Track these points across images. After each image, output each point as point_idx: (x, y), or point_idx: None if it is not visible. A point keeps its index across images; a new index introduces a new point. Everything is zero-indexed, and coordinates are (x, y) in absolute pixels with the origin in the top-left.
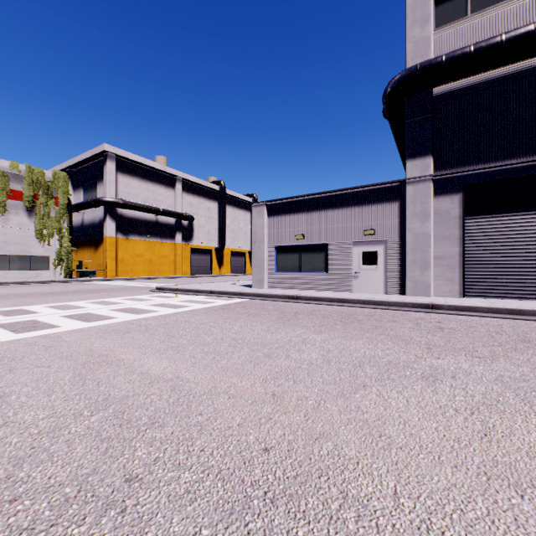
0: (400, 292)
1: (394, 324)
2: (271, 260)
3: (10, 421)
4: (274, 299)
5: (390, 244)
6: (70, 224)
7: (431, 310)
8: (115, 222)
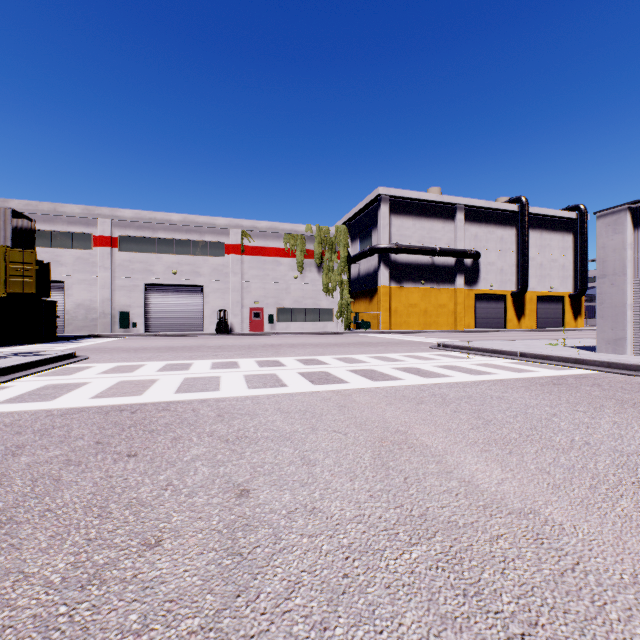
0: None
1: None
2: None
3: (317, 508)
4: None
5: None
6: (349, 276)
7: None
8: (389, 269)
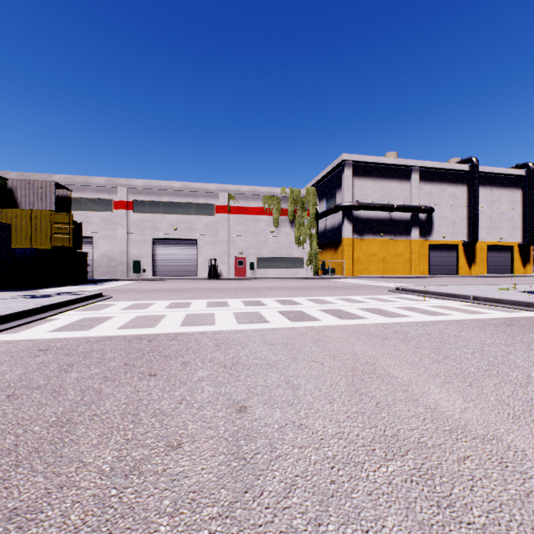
0: None
1: None
2: None
3: (303, 424)
4: None
5: None
6: (317, 230)
7: None
8: (351, 224)
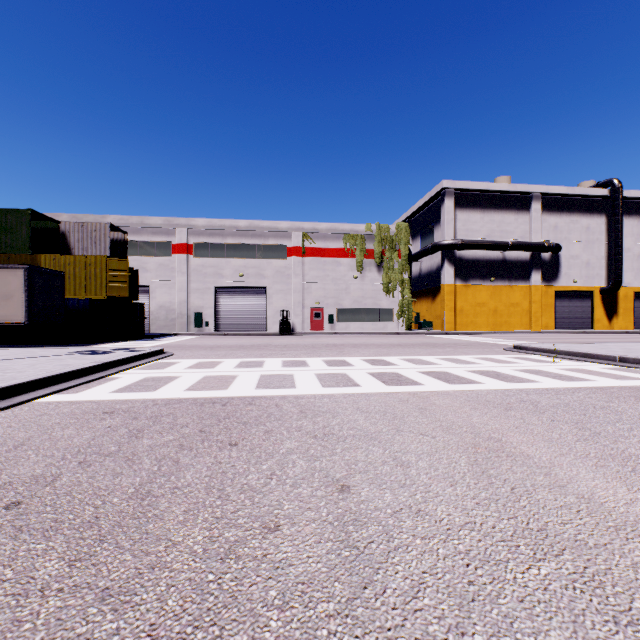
0: None
1: None
2: None
3: (422, 510)
4: None
5: None
6: (410, 275)
7: None
8: (453, 267)
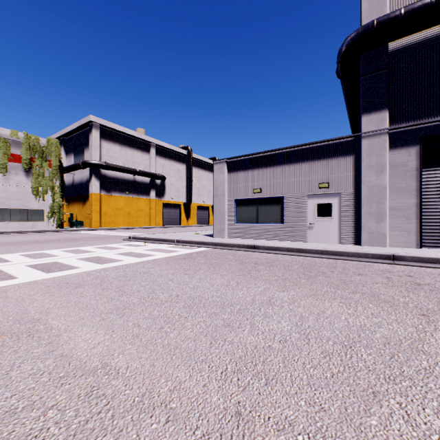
0: (355, 242)
1: (363, 278)
2: (231, 212)
3: None
4: (233, 248)
5: (345, 197)
6: (62, 183)
7: (394, 261)
8: (100, 181)
